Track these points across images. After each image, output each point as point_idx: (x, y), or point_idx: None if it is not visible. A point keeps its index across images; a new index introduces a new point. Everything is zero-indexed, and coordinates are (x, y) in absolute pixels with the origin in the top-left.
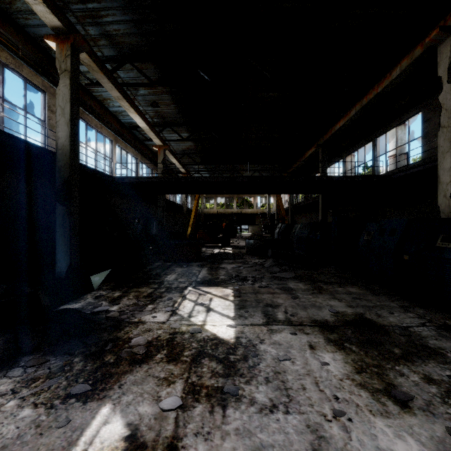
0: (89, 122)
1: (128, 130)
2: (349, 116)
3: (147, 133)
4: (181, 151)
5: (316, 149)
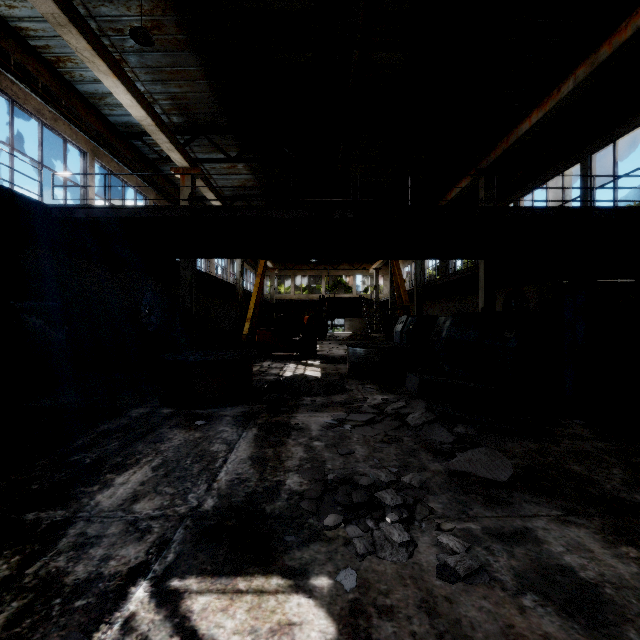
0: (17, 100)
1: (126, 140)
2: (556, 98)
3: (153, 136)
4: (232, 192)
5: (470, 182)
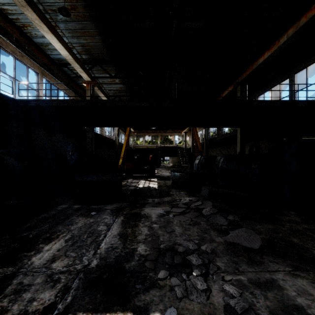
0: (2, 46)
1: (59, 67)
2: (277, 45)
3: (72, 65)
4: (113, 94)
5: (233, 88)
